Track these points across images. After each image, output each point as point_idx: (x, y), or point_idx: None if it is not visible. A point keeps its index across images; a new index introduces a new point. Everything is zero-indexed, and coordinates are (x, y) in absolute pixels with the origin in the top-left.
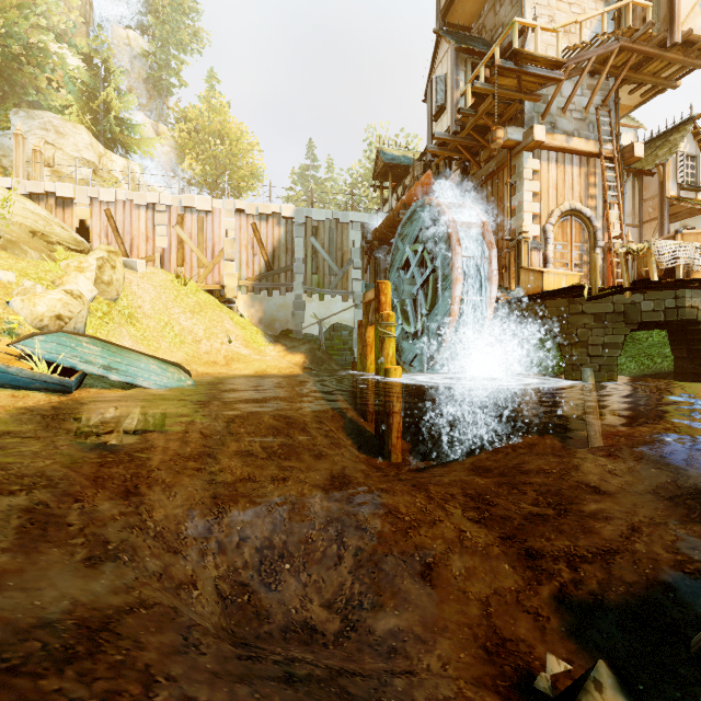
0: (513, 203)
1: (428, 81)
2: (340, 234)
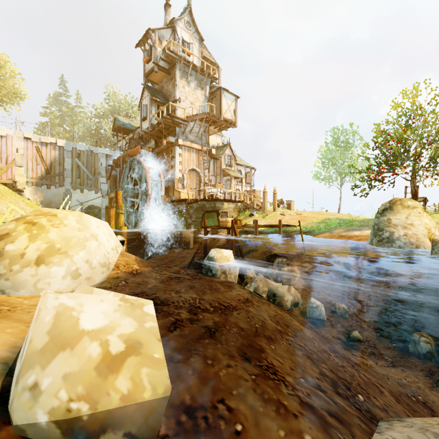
0: (172, 163)
1: (140, 102)
2: (93, 159)
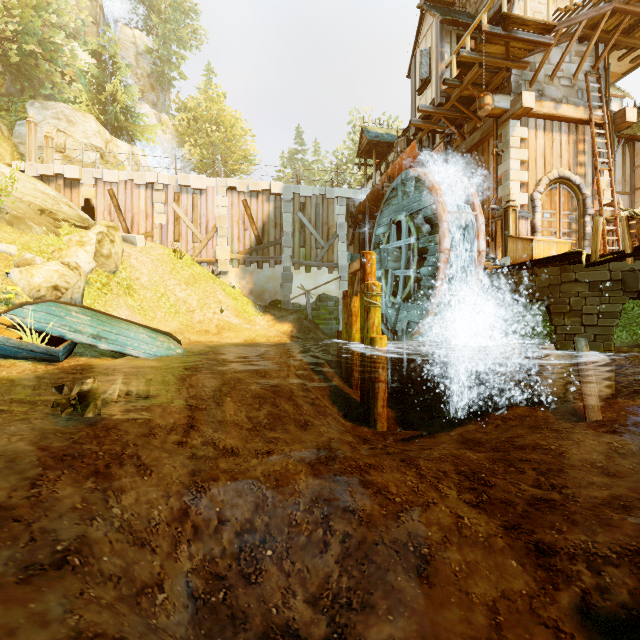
0: (499, 172)
1: (412, 57)
2: (326, 209)
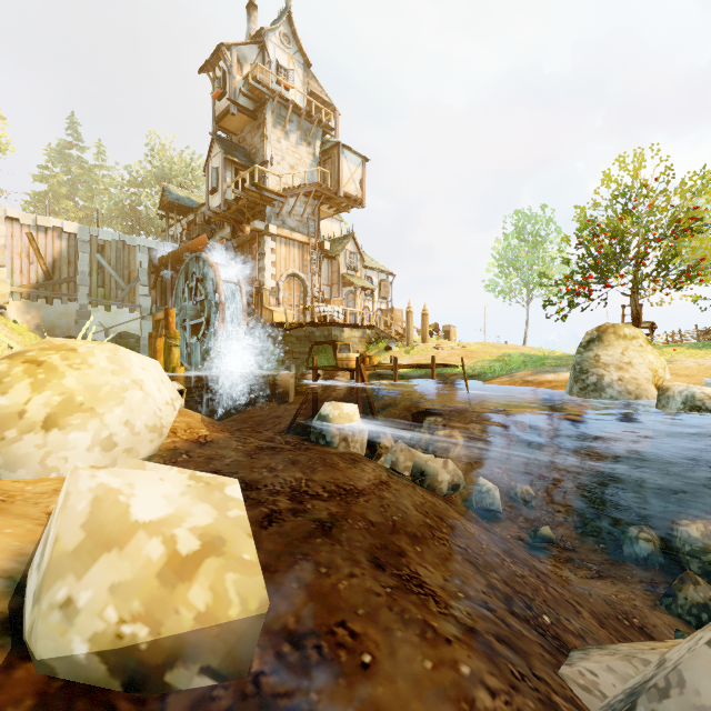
0: (260, 265)
1: (206, 163)
2: (127, 255)
